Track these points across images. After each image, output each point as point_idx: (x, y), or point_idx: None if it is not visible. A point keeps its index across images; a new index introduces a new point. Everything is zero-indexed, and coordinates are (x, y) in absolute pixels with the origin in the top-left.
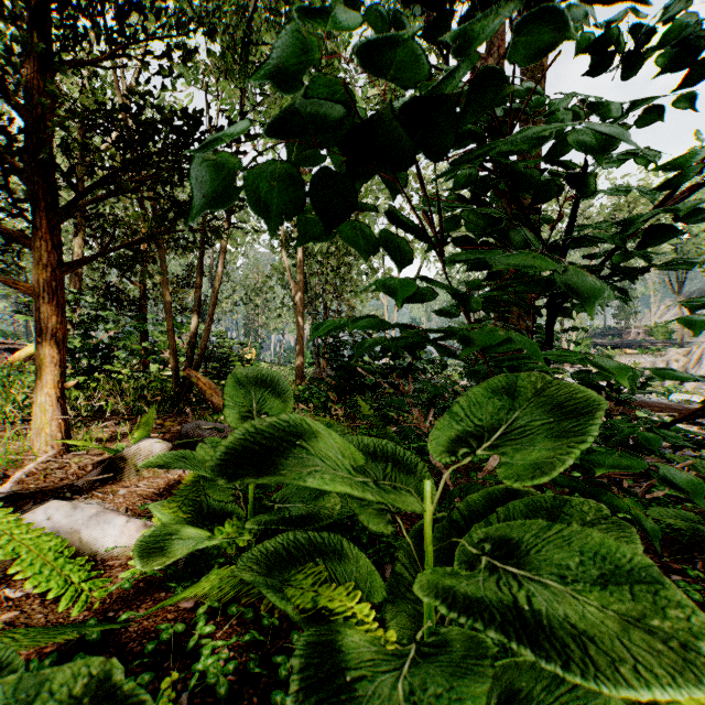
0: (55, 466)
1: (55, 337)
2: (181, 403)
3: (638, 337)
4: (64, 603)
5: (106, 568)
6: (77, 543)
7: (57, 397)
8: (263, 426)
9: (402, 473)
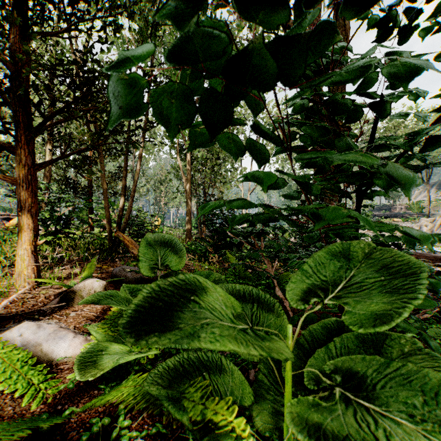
0: (30, 296)
1: (30, 212)
2: (113, 253)
3: (401, 211)
4: (26, 399)
5: (58, 371)
6: (39, 353)
7: (32, 250)
8: (165, 286)
9: (264, 311)
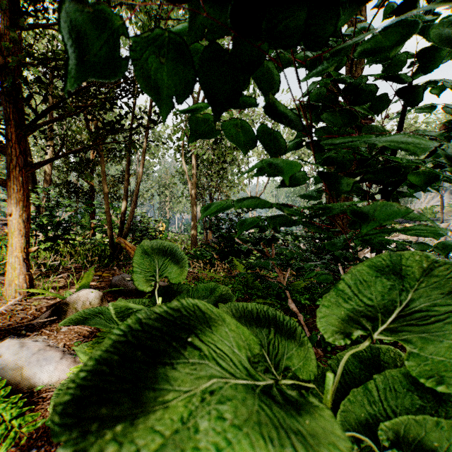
0: (20, 308)
1: (22, 216)
2: (114, 260)
3: None
4: None
5: (39, 401)
6: (19, 378)
7: (24, 258)
8: (150, 320)
9: (283, 337)
